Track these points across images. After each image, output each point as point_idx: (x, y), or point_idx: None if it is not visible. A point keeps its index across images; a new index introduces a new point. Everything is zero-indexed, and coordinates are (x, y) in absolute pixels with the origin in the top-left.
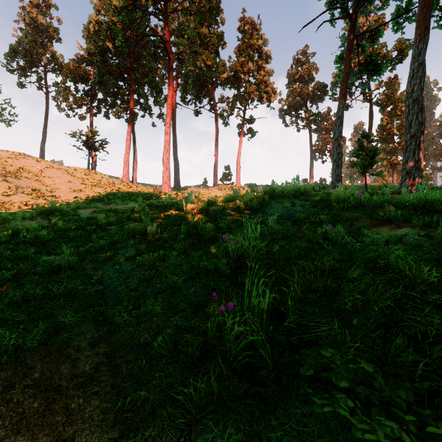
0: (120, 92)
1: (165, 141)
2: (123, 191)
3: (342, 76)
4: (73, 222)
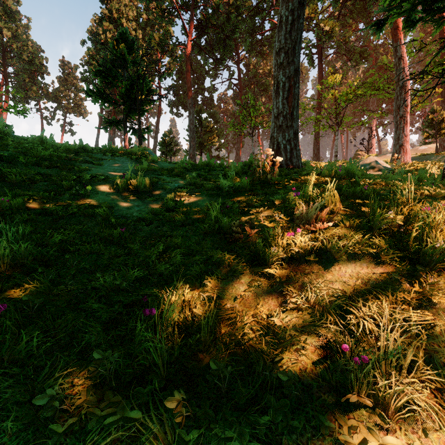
0: None
1: None
2: None
3: (99, 124)
4: None
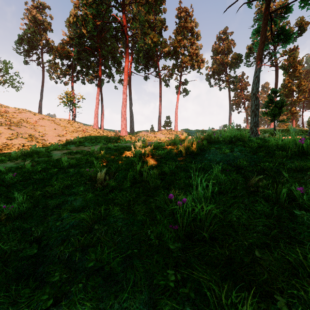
0: (92, 64)
1: (123, 98)
2: (93, 135)
3: (259, 44)
4: (41, 164)
